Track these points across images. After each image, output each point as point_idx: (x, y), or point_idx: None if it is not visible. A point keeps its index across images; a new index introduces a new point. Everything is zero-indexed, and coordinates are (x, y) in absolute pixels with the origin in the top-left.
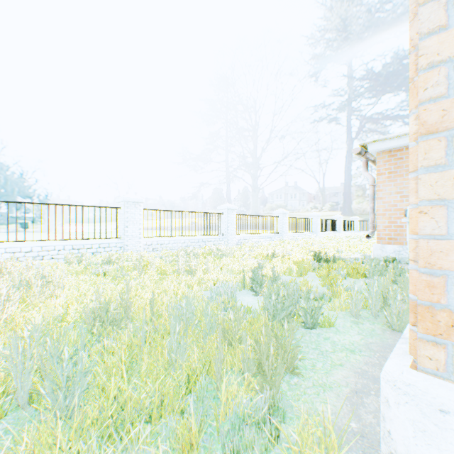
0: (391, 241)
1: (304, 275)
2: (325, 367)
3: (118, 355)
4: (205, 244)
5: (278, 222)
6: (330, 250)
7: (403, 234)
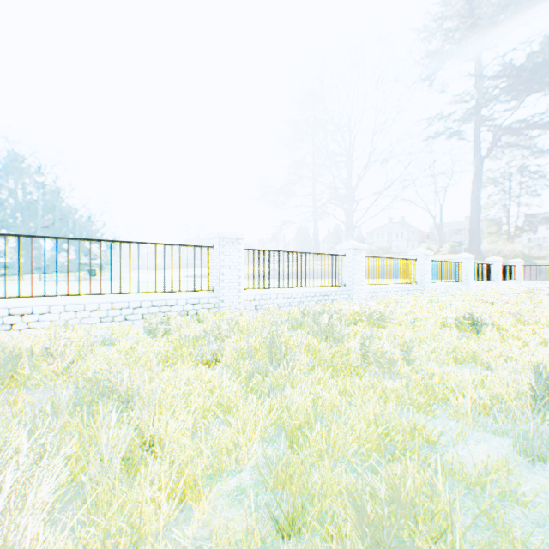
0: None
1: None
2: None
3: None
4: (323, 299)
5: (416, 267)
6: (545, 312)
7: None
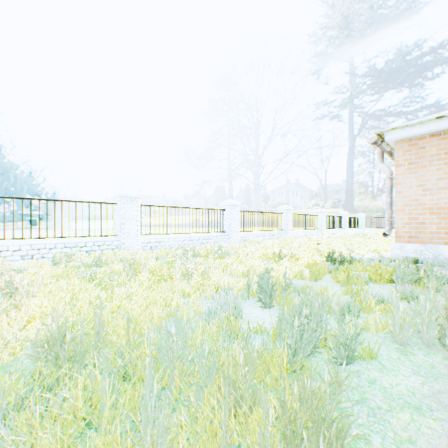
0: (411, 239)
1: (318, 279)
2: (387, 446)
3: (60, 424)
4: (206, 242)
5: (282, 219)
6: (340, 248)
7: (426, 232)
